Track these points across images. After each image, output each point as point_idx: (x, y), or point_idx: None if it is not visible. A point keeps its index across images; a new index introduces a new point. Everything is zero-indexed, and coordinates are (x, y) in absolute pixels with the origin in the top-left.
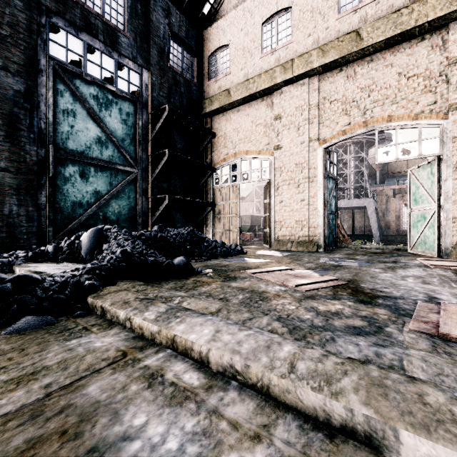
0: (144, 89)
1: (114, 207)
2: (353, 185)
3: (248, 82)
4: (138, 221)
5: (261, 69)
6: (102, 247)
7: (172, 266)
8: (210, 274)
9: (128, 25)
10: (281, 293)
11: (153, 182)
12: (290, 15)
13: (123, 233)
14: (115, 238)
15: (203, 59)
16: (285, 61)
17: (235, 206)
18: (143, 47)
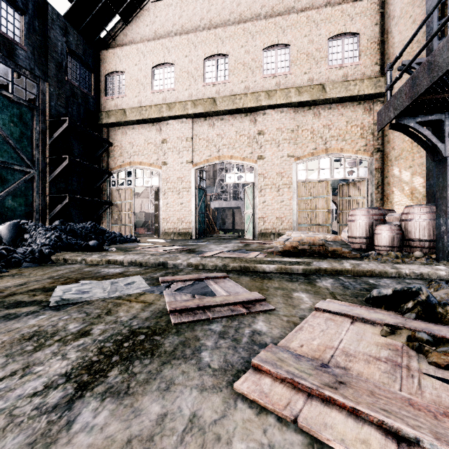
0: (42, 98)
1: (10, 203)
2: (232, 189)
3: (141, 108)
4: (35, 216)
5: (152, 102)
6: (23, 236)
7: (89, 246)
8: (115, 250)
9: (25, 39)
10: (155, 253)
11: (51, 182)
12: (174, 69)
13: (41, 226)
14: (34, 229)
15: (100, 75)
16: (170, 102)
17: (130, 205)
18: (41, 60)
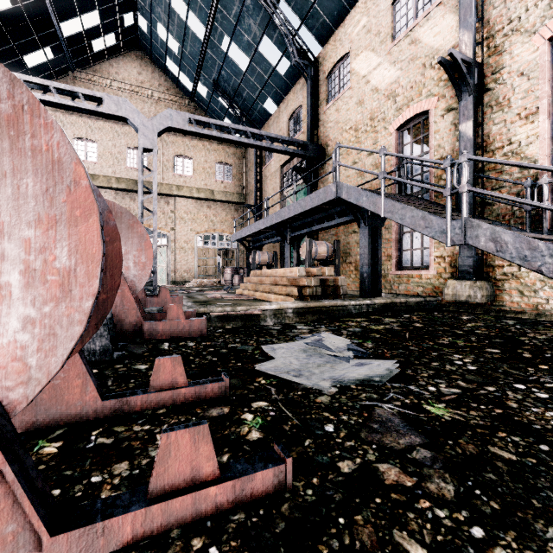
0: None
1: None
2: None
3: None
4: None
5: None
6: None
7: None
8: None
9: None
10: None
11: None
12: (97, 146)
13: None
14: None
15: None
16: (94, 174)
17: None
18: None
